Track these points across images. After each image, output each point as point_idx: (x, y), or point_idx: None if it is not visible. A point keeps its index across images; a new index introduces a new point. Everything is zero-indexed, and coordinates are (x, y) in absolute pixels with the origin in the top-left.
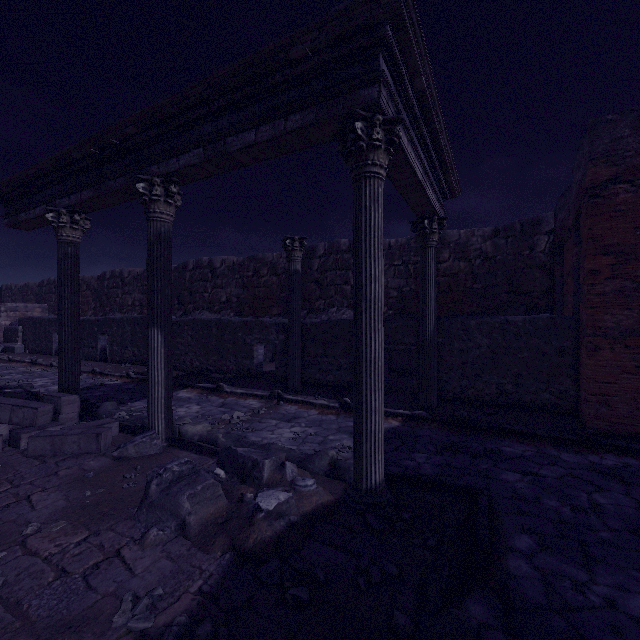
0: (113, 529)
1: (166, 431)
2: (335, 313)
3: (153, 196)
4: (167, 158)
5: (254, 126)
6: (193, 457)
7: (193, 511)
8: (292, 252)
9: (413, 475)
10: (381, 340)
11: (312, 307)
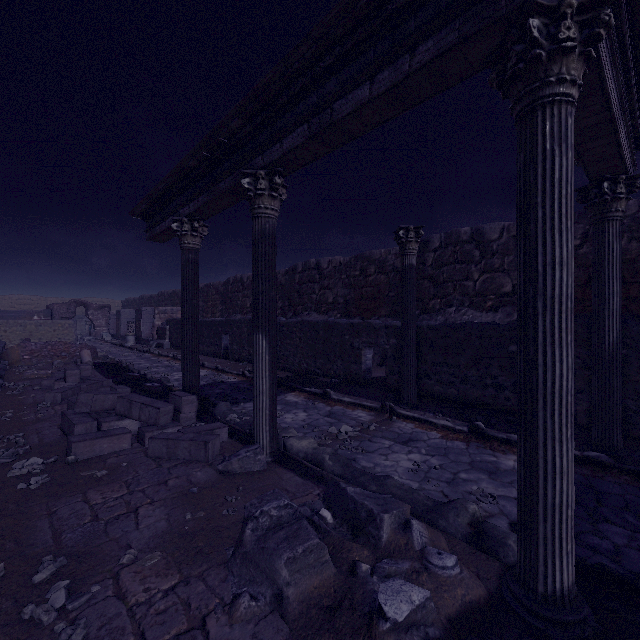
0: (204, 578)
1: (270, 445)
2: (453, 314)
3: (257, 191)
4: (270, 146)
5: (368, 78)
6: (297, 481)
7: (292, 581)
8: (406, 244)
9: (620, 575)
10: (571, 361)
11: (425, 307)
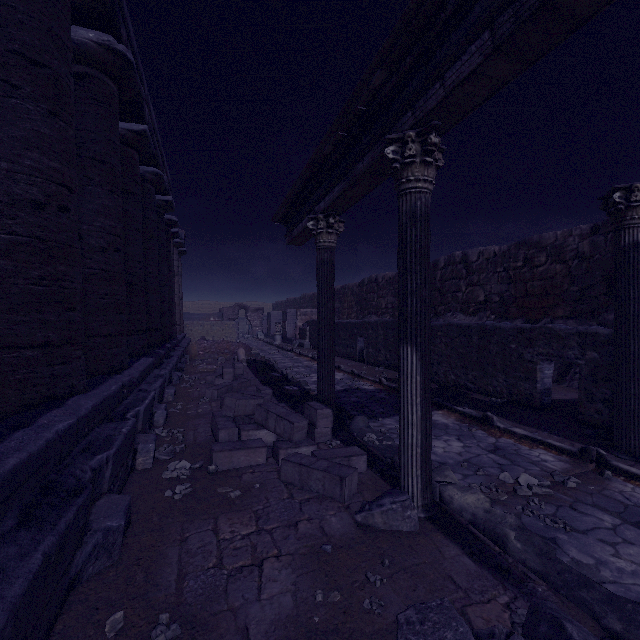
0: None
1: (422, 495)
2: None
3: (405, 159)
4: (425, 91)
5: None
6: (467, 566)
7: None
8: (626, 212)
9: None
10: None
11: None
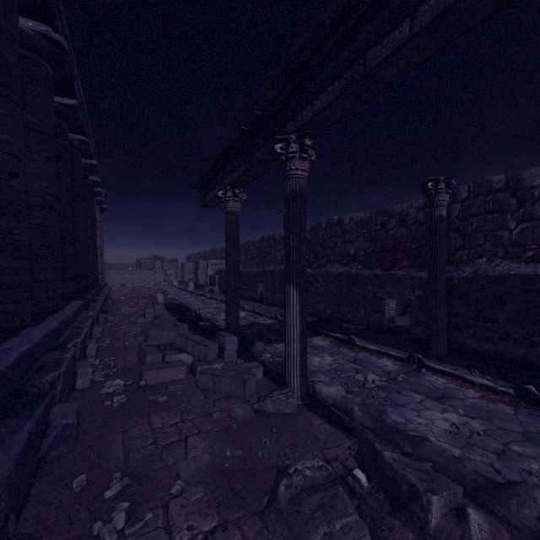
0: (240, 526)
1: (301, 389)
2: (484, 265)
3: (289, 154)
4: (301, 110)
5: (408, 14)
6: (327, 429)
7: None
8: (435, 196)
9: None
10: None
11: (450, 258)
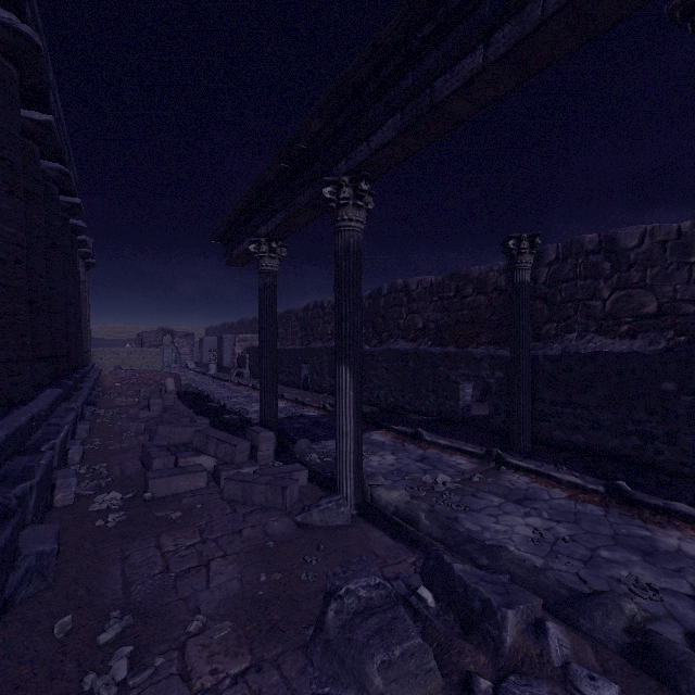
0: (278, 665)
1: (355, 495)
2: (575, 341)
3: (340, 200)
4: (356, 146)
5: (481, 39)
6: (387, 543)
7: (387, 692)
8: (517, 257)
9: None
10: None
11: (537, 333)
